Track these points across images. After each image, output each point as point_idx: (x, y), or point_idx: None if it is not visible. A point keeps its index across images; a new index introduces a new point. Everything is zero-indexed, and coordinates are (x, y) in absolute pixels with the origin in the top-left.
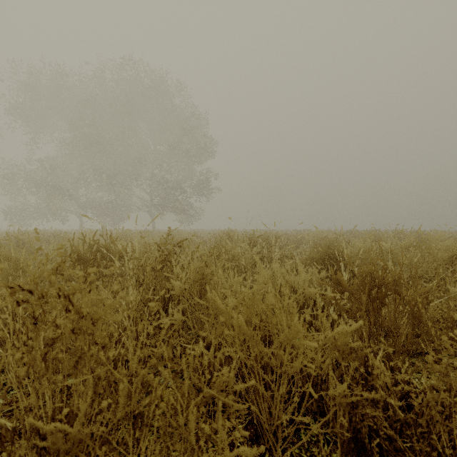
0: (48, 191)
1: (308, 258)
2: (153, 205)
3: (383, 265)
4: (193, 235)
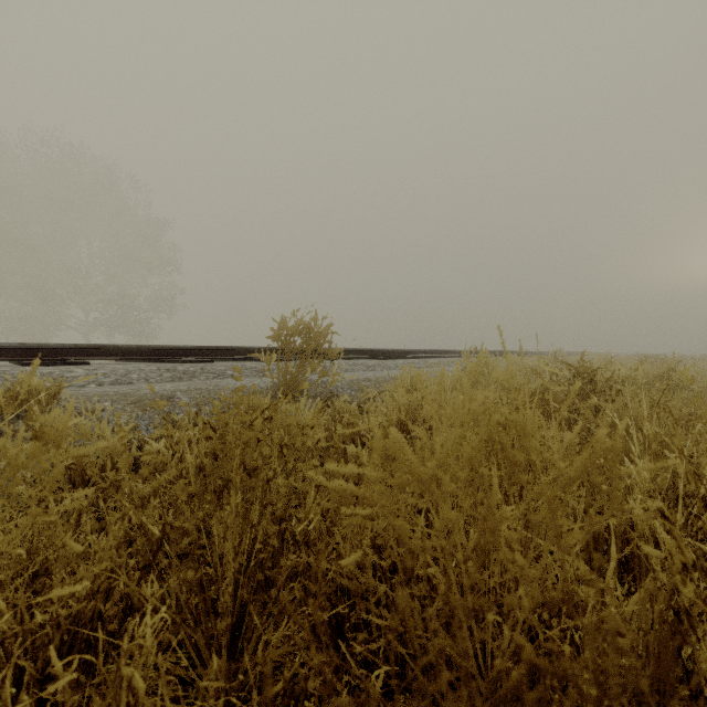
0: None
1: None
2: (89, 323)
3: None
4: None
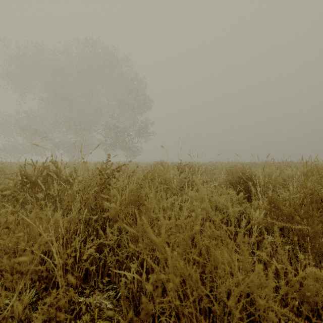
0: (31, 133)
1: (226, 182)
2: (107, 144)
3: (312, 187)
4: (130, 161)
